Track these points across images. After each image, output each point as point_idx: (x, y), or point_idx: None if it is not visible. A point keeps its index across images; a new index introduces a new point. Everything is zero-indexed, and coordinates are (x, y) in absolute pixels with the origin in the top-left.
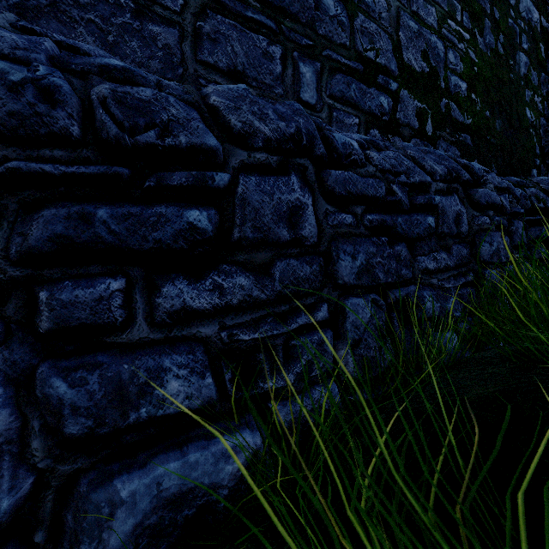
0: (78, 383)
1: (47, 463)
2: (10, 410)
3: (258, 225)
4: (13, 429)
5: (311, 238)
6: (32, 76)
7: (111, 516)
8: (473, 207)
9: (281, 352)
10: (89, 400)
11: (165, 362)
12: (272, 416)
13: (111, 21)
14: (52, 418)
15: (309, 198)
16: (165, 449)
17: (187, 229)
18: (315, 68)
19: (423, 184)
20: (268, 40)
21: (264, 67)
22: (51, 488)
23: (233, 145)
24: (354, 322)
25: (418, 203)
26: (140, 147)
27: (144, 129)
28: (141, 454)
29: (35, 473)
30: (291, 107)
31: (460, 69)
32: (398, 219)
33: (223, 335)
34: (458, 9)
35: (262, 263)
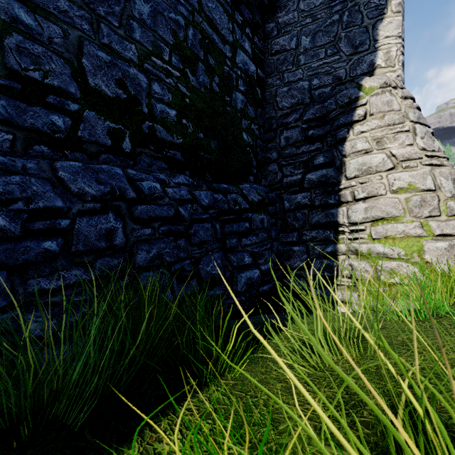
0: None
1: None
2: None
3: None
4: None
5: None
6: None
7: None
8: (135, 221)
9: None
10: None
11: None
12: None
13: None
14: None
15: None
16: None
17: None
18: None
19: (51, 209)
20: None
21: None
22: None
23: None
24: None
25: (36, 229)
26: None
27: None
28: None
29: None
30: None
31: (168, 99)
32: None
33: None
34: (166, 50)
35: None
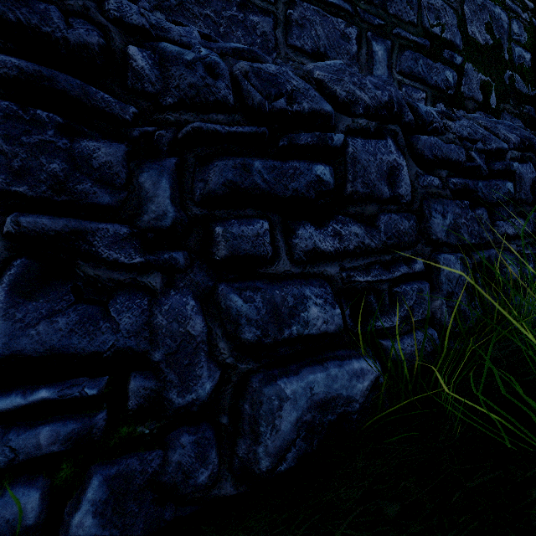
0: (249, 300)
1: (232, 360)
2: (202, 318)
3: (366, 181)
4: (204, 332)
5: (407, 197)
6: (199, 56)
7: (280, 408)
8: None
9: (387, 296)
10: (257, 314)
11: (306, 291)
12: (383, 351)
13: (222, 15)
14: (231, 326)
15: (403, 160)
16: (308, 364)
17: (315, 181)
18: (386, 46)
19: (499, 151)
20: (346, 23)
21: (342, 47)
22: (231, 383)
23: (338, 112)
24: (448, 275)
25: (496, 169)
26: (274, 113)
27: (273, 99)
28: (291, 365)
29: (220, 369)
30: (380, 79)
31: (524, 40)
32: (479, 183)
33: (344, 275)
34: None
35: (370, 215)
